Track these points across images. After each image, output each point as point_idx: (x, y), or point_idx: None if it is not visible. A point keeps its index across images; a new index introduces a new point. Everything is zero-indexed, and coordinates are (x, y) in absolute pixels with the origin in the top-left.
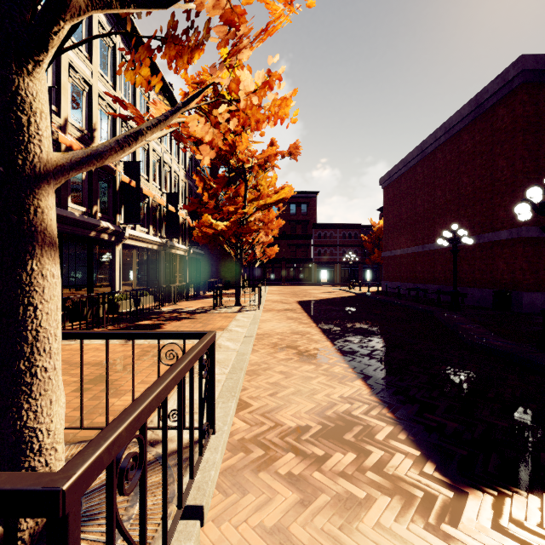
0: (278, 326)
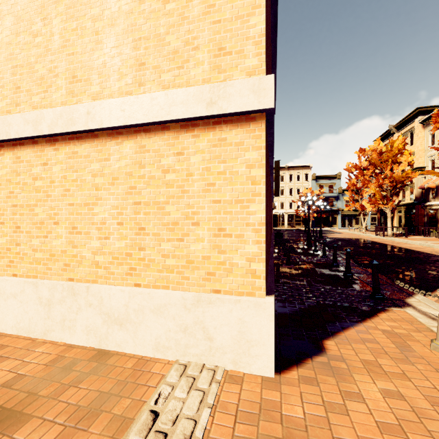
0: (412, 245)
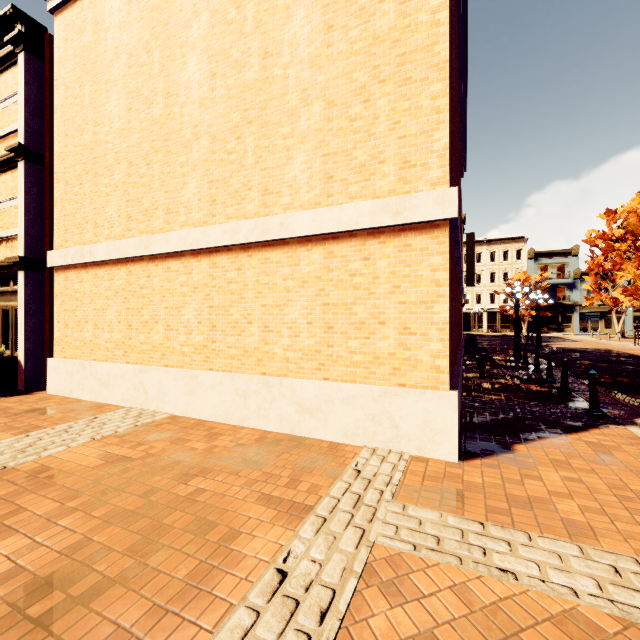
0: None
